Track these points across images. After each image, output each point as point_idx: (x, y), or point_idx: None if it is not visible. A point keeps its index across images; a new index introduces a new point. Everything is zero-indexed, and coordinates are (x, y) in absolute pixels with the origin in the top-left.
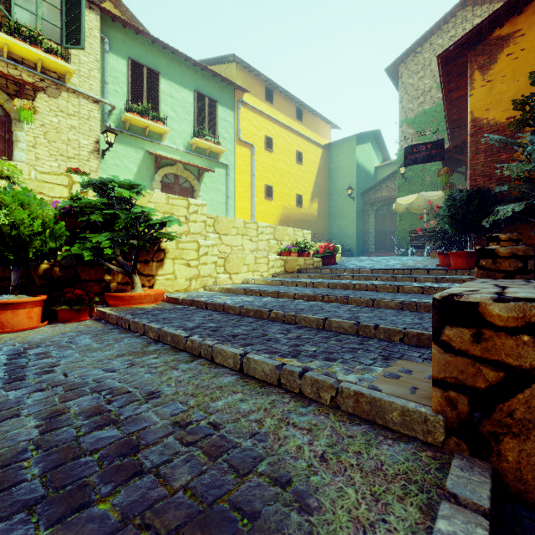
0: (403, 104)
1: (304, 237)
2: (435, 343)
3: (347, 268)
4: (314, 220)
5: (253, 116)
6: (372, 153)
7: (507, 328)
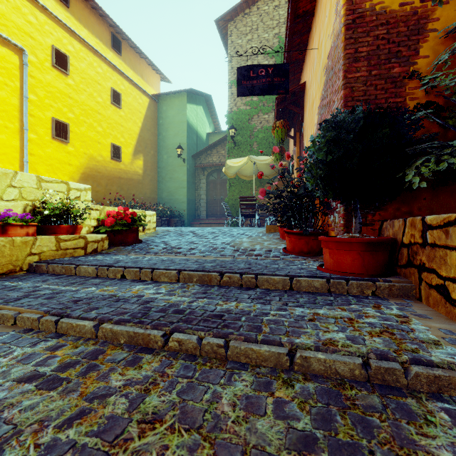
0: (232, 64)
1: (69, 196)
2: None
3: (129, 266)
4: (139, 179)
5: (26, 6)
6: (204, 118)
7: None
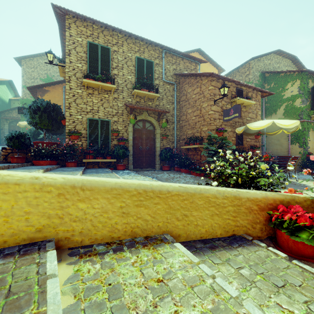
0: (24, 78)
1: None
2: (2, 151)
3: None
4: None
5: None
6: (7, 91)
7: (9, 149)
